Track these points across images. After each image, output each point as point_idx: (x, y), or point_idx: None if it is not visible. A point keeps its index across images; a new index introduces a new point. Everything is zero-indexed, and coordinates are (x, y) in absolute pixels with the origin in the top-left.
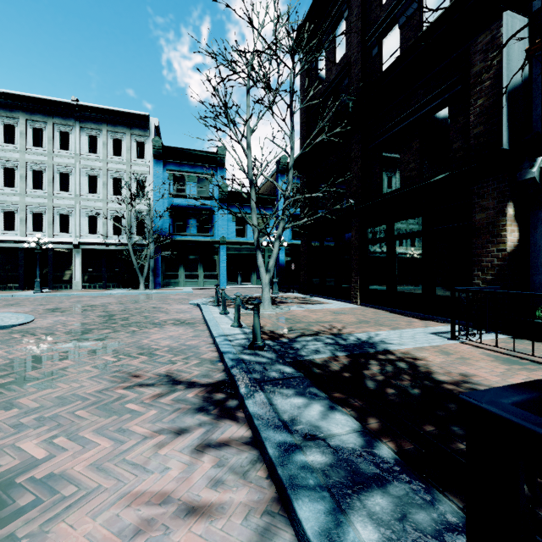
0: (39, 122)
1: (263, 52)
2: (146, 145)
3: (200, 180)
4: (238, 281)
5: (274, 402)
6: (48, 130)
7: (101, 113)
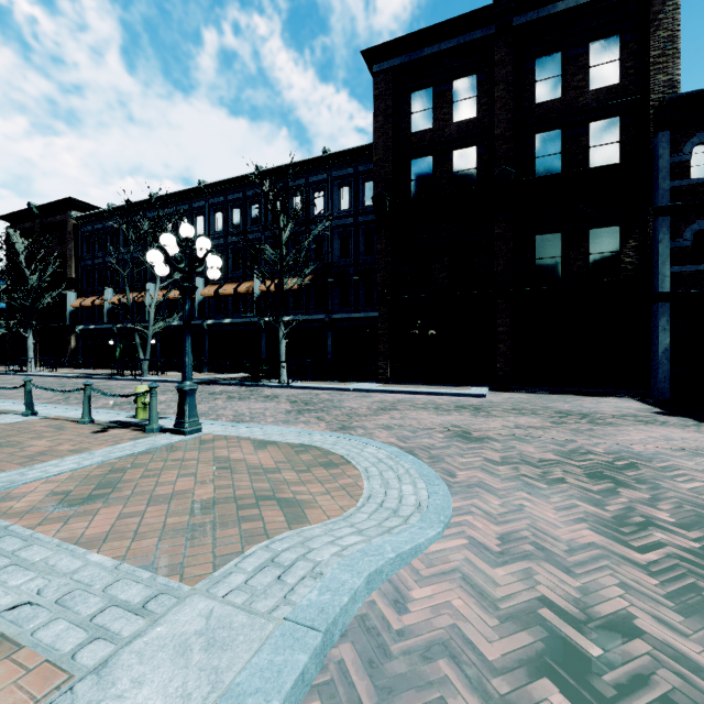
0: None
1: None
2: None
3: None
4: None
5: None
6: None
7: None
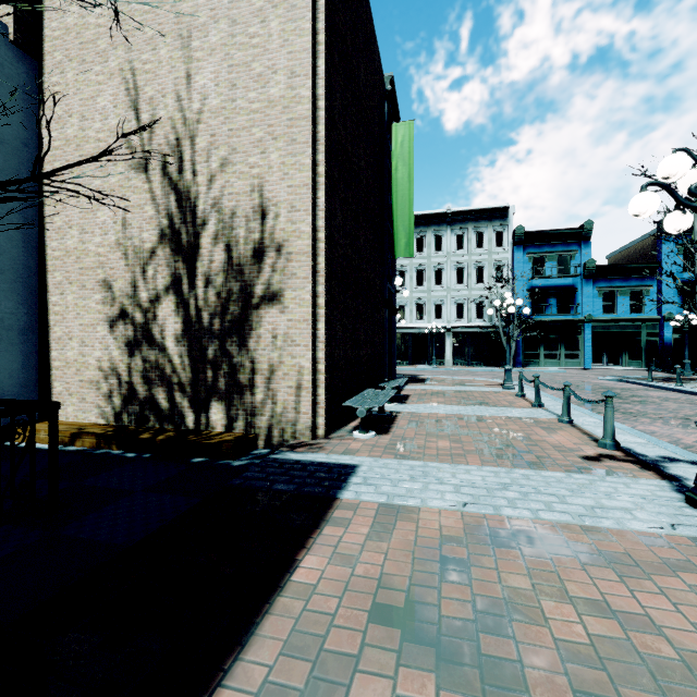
0: (420, 232)
1: None
2: (504, 233)
3: (560, 258)
4: (603, 362)
5: None
6: (428, 238)
7: (467, 214)
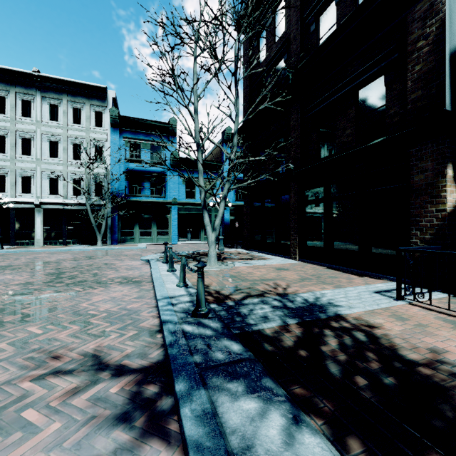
0: (1, 90)
1: (210, 22)
2: (104, 114)
3: (153, 147)
4: (188, 237)
5: (219, 410)
6: (10, 98)
7: (61, 84)
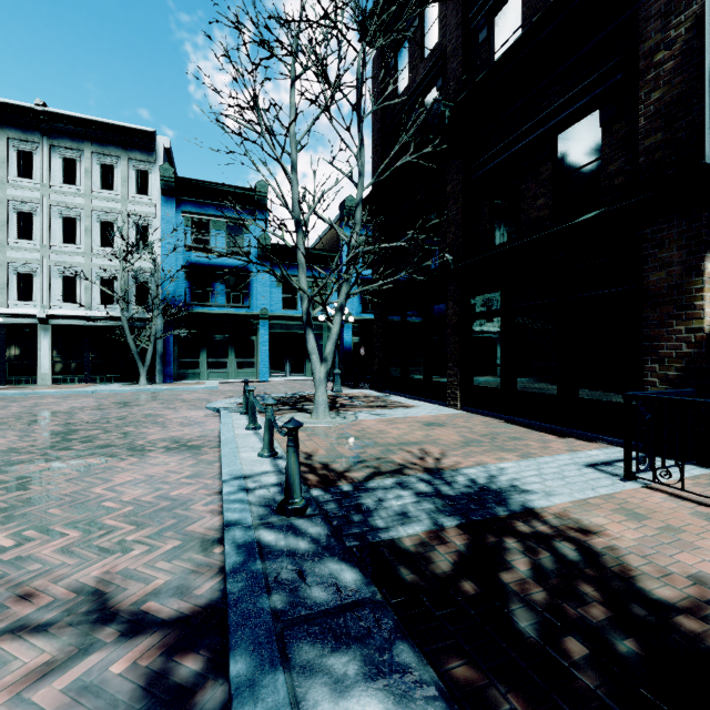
0: None
1: (316, 23)
2: (150, 175)
3: (231, 228)
4: (286, 371)
5: None
6: None
7: (82, 125)
